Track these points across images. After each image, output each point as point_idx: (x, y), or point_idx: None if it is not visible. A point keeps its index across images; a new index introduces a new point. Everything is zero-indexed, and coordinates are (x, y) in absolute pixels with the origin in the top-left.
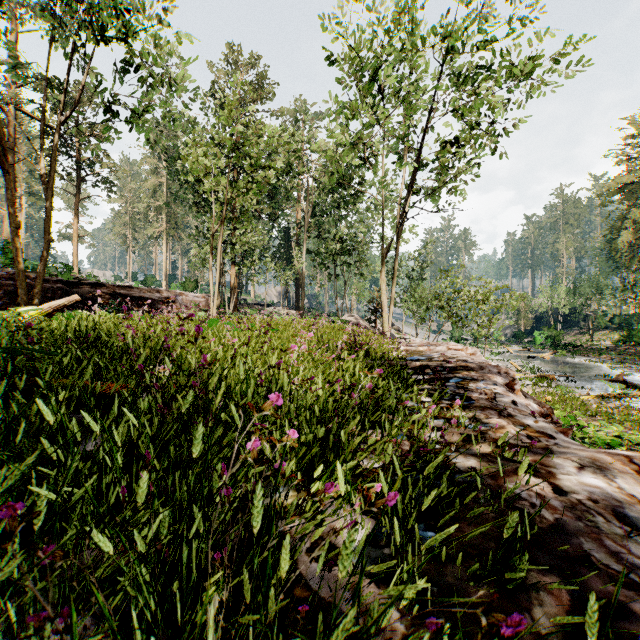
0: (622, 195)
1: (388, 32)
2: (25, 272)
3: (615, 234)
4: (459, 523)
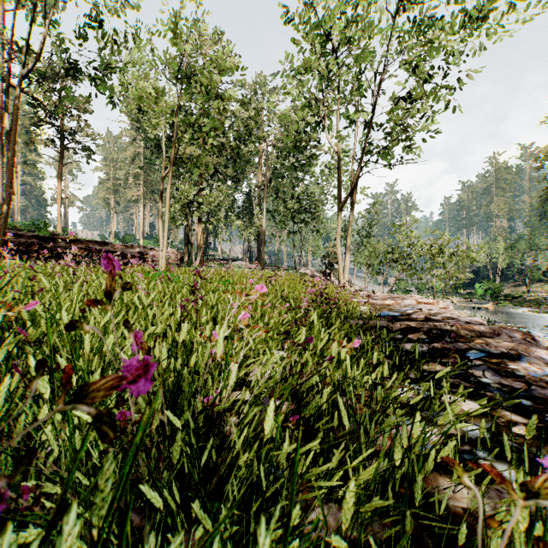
0: None
1: None
2: None
3: None
4: None
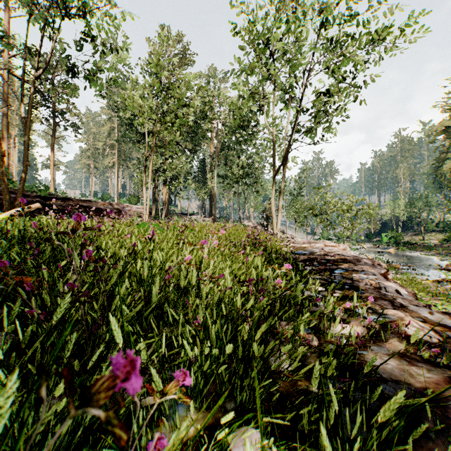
0: (445, 135)
1: (278, 10)
2: (9, 188)
3: (440, 163)
4: None
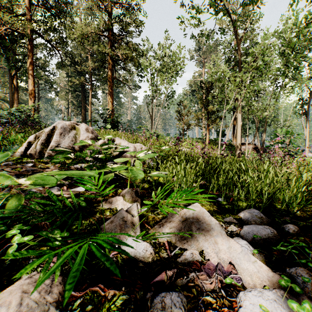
0: None
1: None
2: None
3: None
4: None
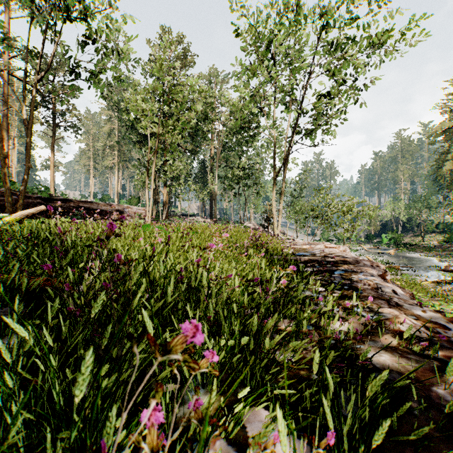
0: (445, 136)
1: (278, 14)
2: (11, 190)
3: (440, 164)
4: (403, 447)
